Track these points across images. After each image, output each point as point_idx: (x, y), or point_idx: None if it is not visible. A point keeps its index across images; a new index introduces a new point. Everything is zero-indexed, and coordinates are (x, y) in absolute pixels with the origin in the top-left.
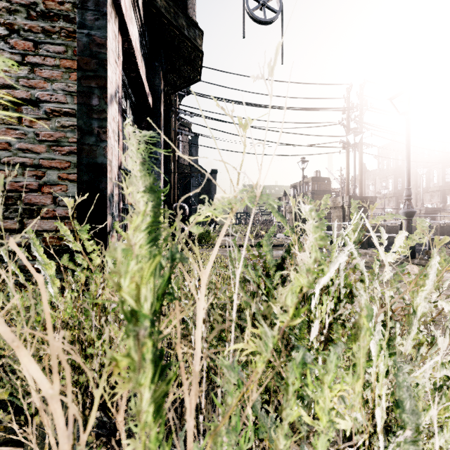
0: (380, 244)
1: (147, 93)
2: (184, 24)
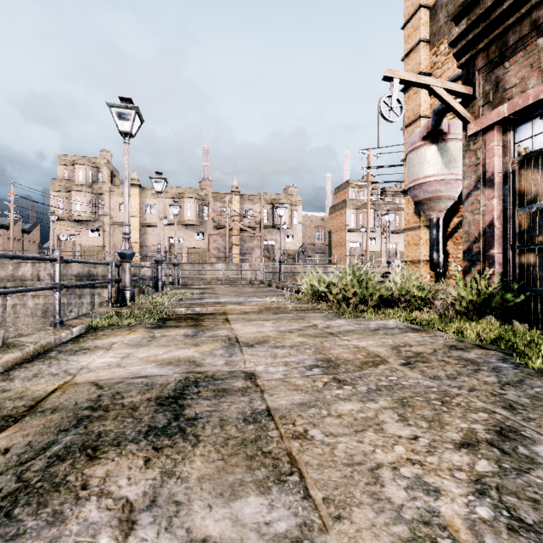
0: None
1: None
2: None
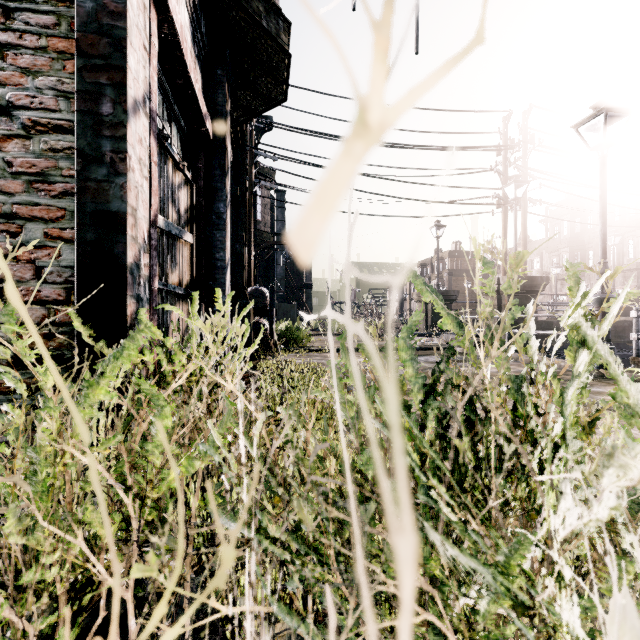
0: (552, 347)
1: (203, 114)
2: (261, 10)
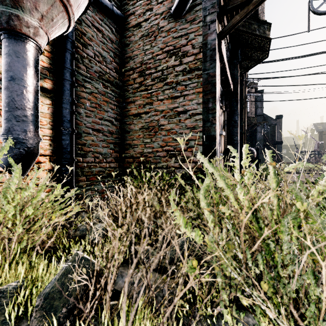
0: None
1: (230, 84)
2: (255, 27)
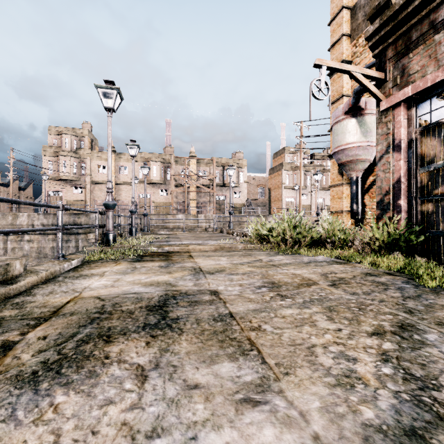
0: None
1: None
2: None
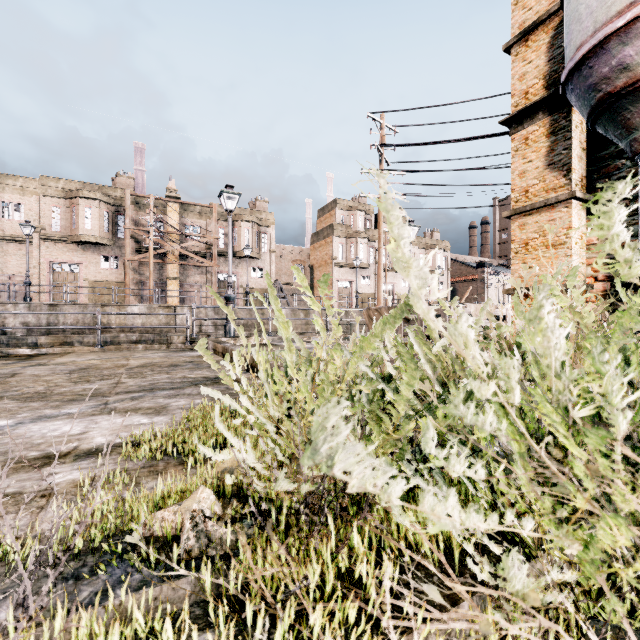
0: None
1: None
2: None
